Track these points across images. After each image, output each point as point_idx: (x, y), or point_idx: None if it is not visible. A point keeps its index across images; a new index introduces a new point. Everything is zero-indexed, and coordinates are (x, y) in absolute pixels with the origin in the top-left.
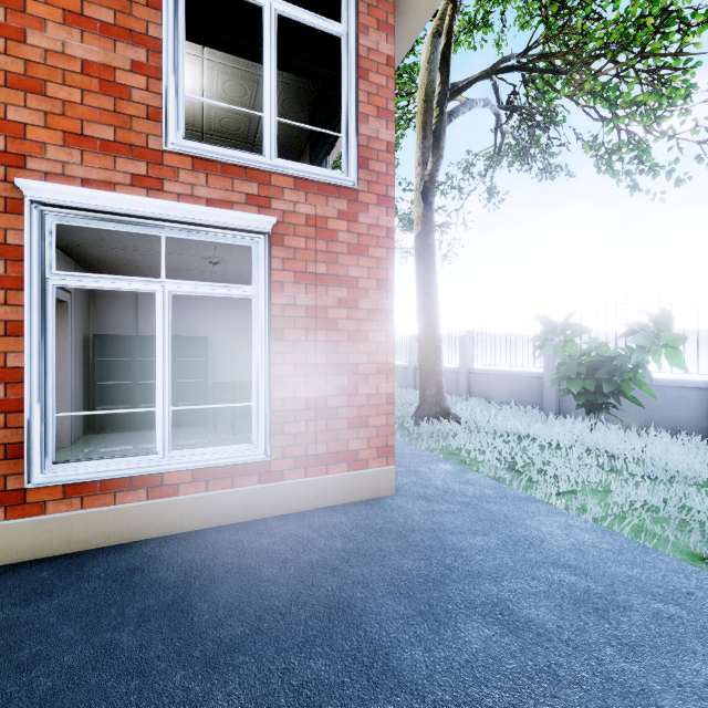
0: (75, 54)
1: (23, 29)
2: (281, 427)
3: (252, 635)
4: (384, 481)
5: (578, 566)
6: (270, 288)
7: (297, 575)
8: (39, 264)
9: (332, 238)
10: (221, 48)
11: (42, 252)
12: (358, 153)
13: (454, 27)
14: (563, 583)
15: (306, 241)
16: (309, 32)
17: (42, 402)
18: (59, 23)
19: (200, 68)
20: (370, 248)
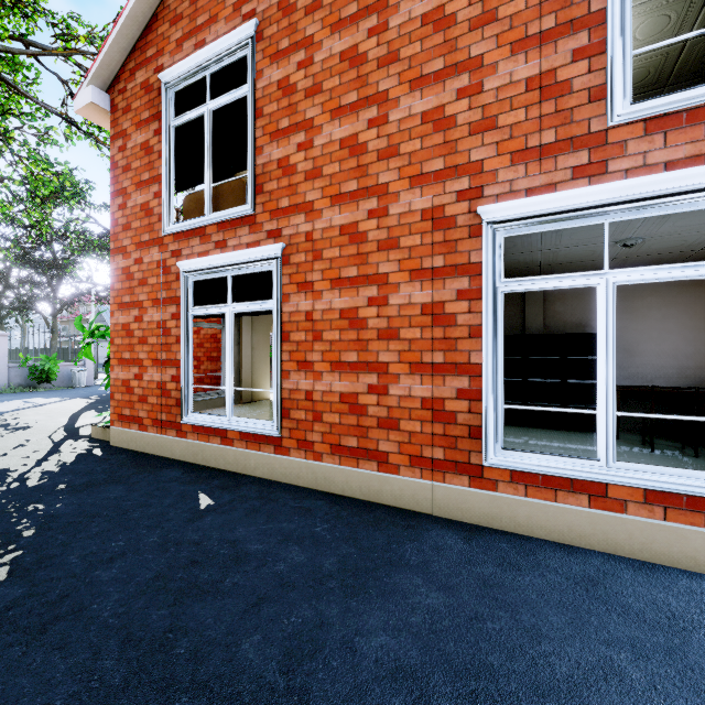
0: (520, 78)
1: (481, 81)
2: None
3: None
4: None
5: None
6: None
7: None
8: (492, 276)
9: None
10: None
11: (494, 265)
12: None
13: None
14: None
15: None
16: None
17: (494, 394)
18: (507, 59)
19: None
20: None
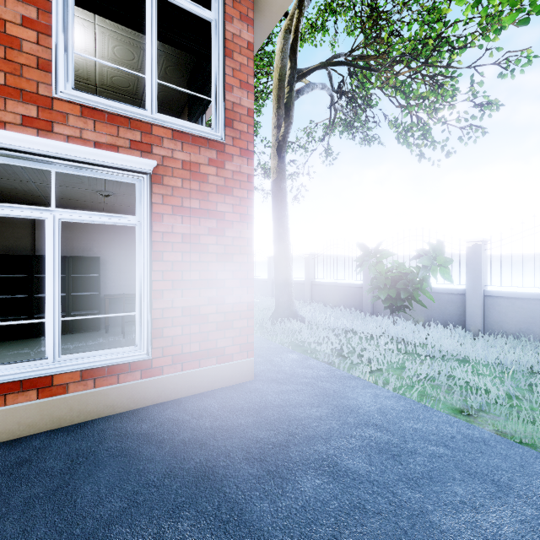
0: None
1: None
2: (161, 331)
3: (129, 508)
4: (245, 370)
5: (382, 425)
6: (151, 218)
7: (171, 452)
8: None
9: (204, 180)
10: (109, 16)
11: None
12: (225, 114)
13: (299, 27)
14: (372, 438)
15: (182, 182)
16: (185, 14)
17: None
18: None
19: (92, 31)
20: (234, 189)
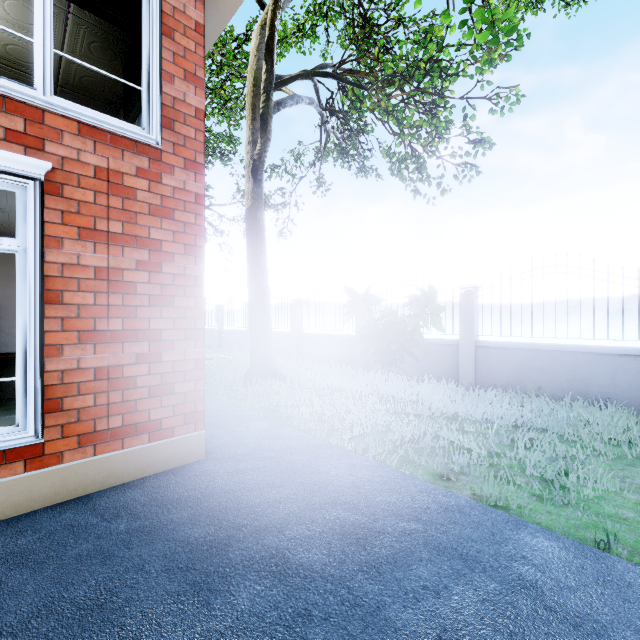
0: None
1: None
2: (59, 403)
3: None
4: (192, 447)
5: (352, 502)
6: (42, 243)
7: (54, 576)
8: None
9: (129, 196)
10: None
11: None
12: (162, 111)
13: (276, 22)
14: (337, 520)
15: (95, 195)
16: None
17: None
18: None
19: None
20: (176, 211)
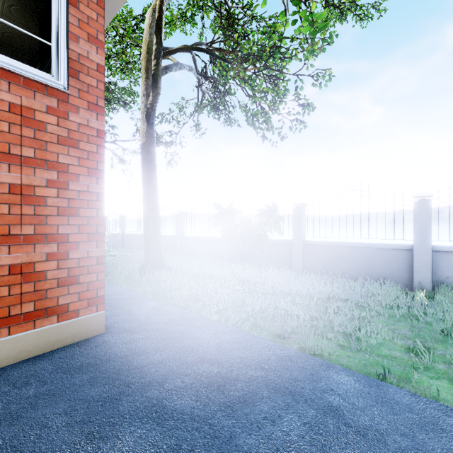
0: None
1: None
2: None
3: None
4: (94, 324)
5: (215, 359)
6: None
7: None
8: None
9: (40, 128)
10: None
11: None
12: (69, 64)
13: (163, 7)
14: (204, 373)
15: (10, 126)
16: None
17: None
18: None
19: None
20: (80, 142)
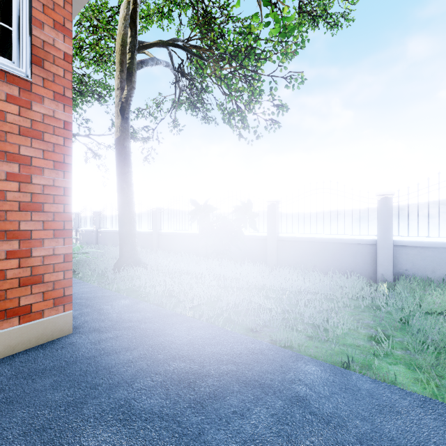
0: None
1: None
2: None
3: None
4: (61, 325)
5: (188, 355)
6: None
7: None
8: None
9: None
10: None
11: None
12: (32, 51)
13: (138, 0)
14: (175, 371)
15: None
16: None
17: None
18: None
19: None
20: (45, 134)
